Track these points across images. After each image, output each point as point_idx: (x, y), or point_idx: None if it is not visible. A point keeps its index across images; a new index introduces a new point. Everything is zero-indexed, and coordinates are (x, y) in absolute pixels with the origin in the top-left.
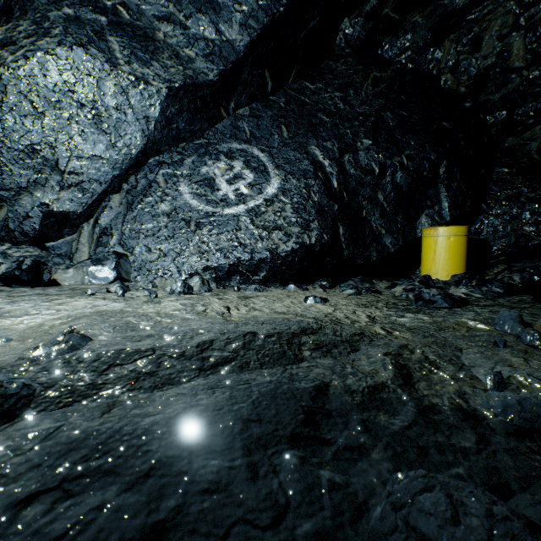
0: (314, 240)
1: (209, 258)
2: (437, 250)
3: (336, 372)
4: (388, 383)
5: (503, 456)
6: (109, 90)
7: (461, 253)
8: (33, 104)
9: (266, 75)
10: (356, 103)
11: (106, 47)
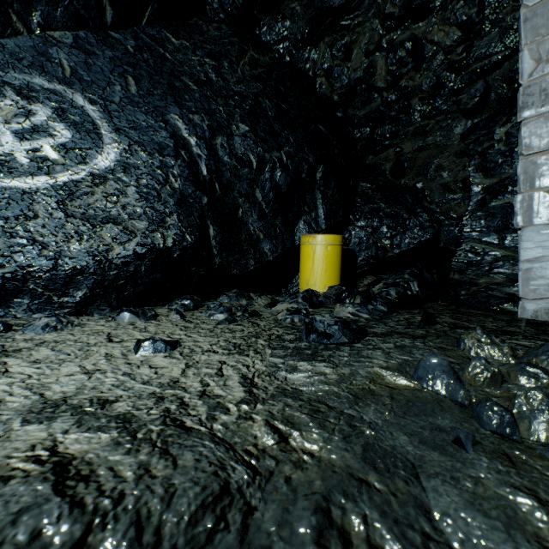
0: (172, 242)
1: None
2: (316, 260)
3: None
4: None
5: None
6: None
7: (337, 263)
8: None
9: None
10: (231, 79)
11: None
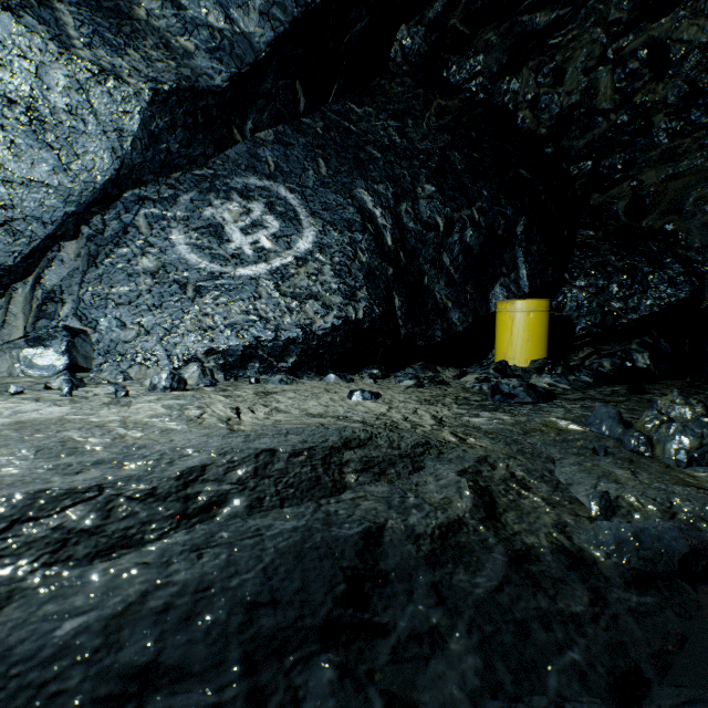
0: (362, 314)
1: (214, 337)
2: (514, 329)
3: (393, 505)
4: (466, 518)
5: (627, 621)
6: (57, 82)
7: (543, 333)
8: None
9: (298, 88)
10: (416, 137)
11: (53, 18)
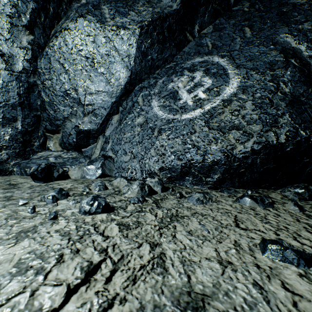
0: (284, 138)
1: (164, 159)
2: None
3: None
4: None
5: None
6: (101, 42)
7: None
8: (63, 65)
9: None
10: None
11: (99, 13)
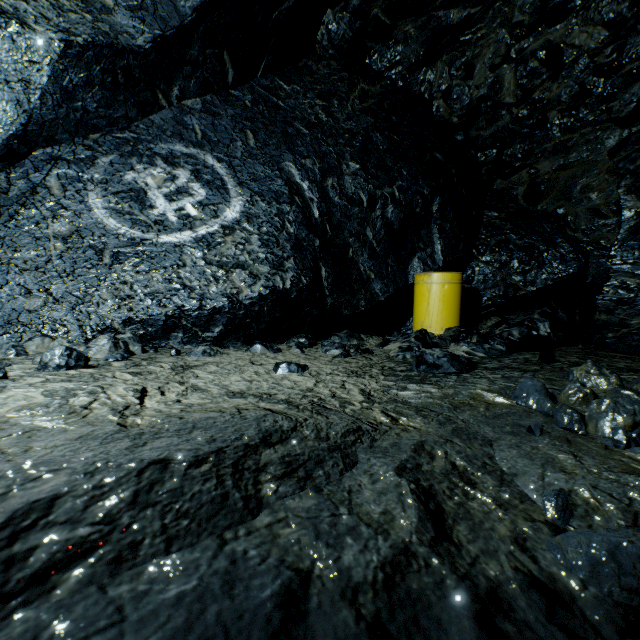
0: (290, 284)
1: (133, 306)
2: (431, 299)
3: (322, 532)
4: (414, 544)
5: None
6: None
7: (456, 303)
8: None
9: (226, 59)
10: (341, 117)
11: None
